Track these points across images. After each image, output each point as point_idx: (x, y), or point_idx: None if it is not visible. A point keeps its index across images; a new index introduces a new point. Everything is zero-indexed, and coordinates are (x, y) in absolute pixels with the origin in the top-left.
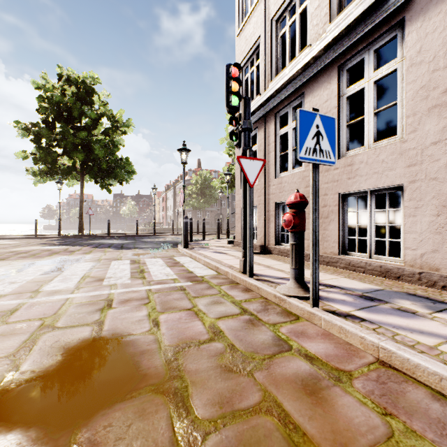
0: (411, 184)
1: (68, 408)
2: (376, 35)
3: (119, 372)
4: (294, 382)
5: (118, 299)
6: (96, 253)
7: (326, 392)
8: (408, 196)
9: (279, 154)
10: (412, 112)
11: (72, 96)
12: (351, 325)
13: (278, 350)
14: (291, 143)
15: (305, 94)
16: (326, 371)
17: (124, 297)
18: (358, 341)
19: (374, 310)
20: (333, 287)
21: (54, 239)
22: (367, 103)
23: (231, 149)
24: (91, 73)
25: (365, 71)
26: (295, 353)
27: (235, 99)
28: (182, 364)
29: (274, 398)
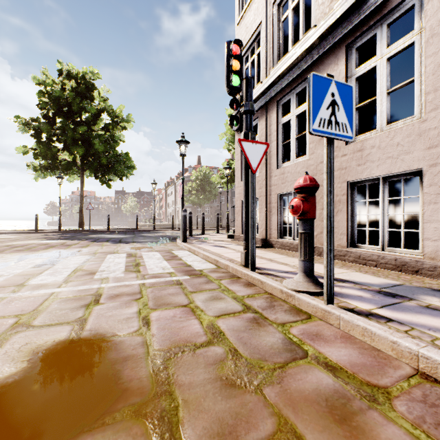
0: (432, 167)
1: (17, 439)
2: (390, 7)
3: (93, 386)
4: (316, 402)
5: (107, 294)
6: (92, 246)
7: (361, 418)
8: (428, 181)
9: (281, 143)
10: (433, 87)
11: (72, 91)
12: (378, 327)
13: (291, 357)
14: (294, 131)
15: None
16: (355, 387)
17: (114, 292)
18: (389, 347)
19: (399, 308)
20: (345, 281)
21: (54, 233)
22: (379, 82)
23: (231, 144)
24: (91, 68)
25: (377, 48)
26: (312, 360)
27: (235, 79)
28: (173, 375)
29: (292, 427)
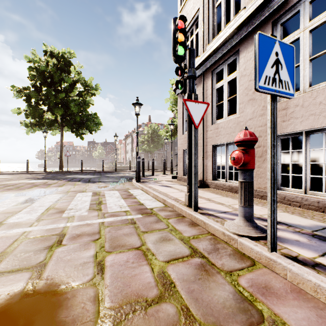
0: None
1: None
2: None
3: None
4: None
5: (70, 233)
6: (67, 186)
7: None
8: None
9: (216, 104)
10: None
11: (54, 66)
12: None
13: (247, 322)
14: (226, 94)
15: (240, 51)
16: None
17: (77, 232)
18: None
19: None
20: (278, 223)
21: (41, 174)
22: (302, 51)
23: (174, 106)
24: (68, 49)
25: (300, 22)
26: None
27: (180, 49)
28: None
29: None
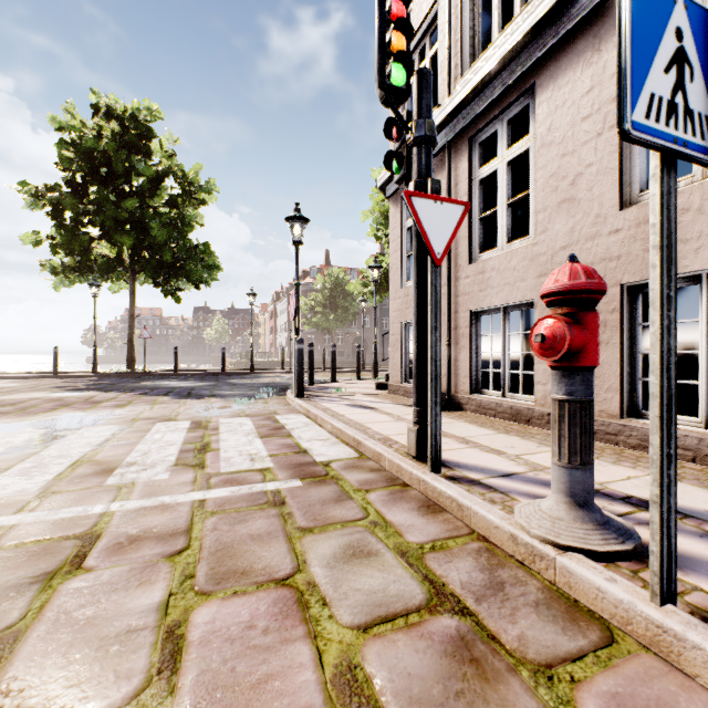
0: None
1: None
2: None
3: None
4: None
5: (113, 534)
6: (136, 405)
7: None
8: None
9: (478, 215)
10: None
11: (114, 139)
12: None
13: None
14: (505, 191)
15: (538, 86)
16: None
17: (131, 529)
18: None
19: None
20: None
21: (85, 379)
22: None
23: (380, 227)
24: (147, 102)
25: None
26: None
27: (398, 70)
28: None
29: None
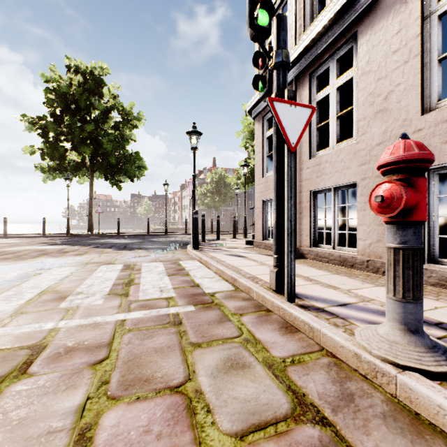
0: None
1: None
2: None
3: None
4: None
5: (55, 345)
6: (90, 254)
7: None
8: None
9: (316, 126)
10: None
11: (79, 86)
12: None
13: None
14: (335, 108)
15: (359, 33)
16: None
17: (69, 342)
18: None
19: None
20: None
21: (61, 238)
22: None
23: (248, 141)
24: (100, 63)
25: None
26: None
27: (263, 14)
28: None
29: None
